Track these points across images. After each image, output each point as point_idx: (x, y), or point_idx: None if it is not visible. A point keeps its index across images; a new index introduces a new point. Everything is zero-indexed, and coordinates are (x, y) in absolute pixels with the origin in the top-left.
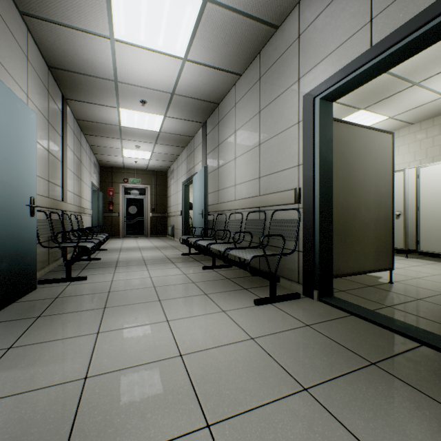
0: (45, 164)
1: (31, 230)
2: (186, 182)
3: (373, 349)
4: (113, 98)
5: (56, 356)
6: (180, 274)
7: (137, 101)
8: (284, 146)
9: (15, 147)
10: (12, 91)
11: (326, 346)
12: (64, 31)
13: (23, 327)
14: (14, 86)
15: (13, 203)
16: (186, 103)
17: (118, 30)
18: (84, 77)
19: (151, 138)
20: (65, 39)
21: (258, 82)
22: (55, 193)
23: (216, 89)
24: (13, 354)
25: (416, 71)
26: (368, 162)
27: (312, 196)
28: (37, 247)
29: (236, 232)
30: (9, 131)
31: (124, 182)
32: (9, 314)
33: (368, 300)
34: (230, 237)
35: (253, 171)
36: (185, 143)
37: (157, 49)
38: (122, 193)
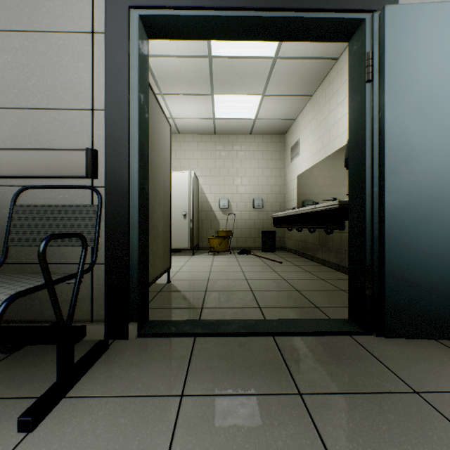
0: None
1: None
2: None
3: (272, 371)
4: None
5: None
6: None
7: None
8: (54, 62)
9: None
10: None
11: (251, 415)
12: None
13: None
14: None
15: None
16: None
17: None
18: None
19: None
20: None
21: None
22: None
23: None
24: None
25: (167, 81)
26: (161, 147)
27: (127, 168)
28: None
29: None
30: None
31: None
32: None
33: (181, 308)
34: None
35: None
36: None
37: None
38: None
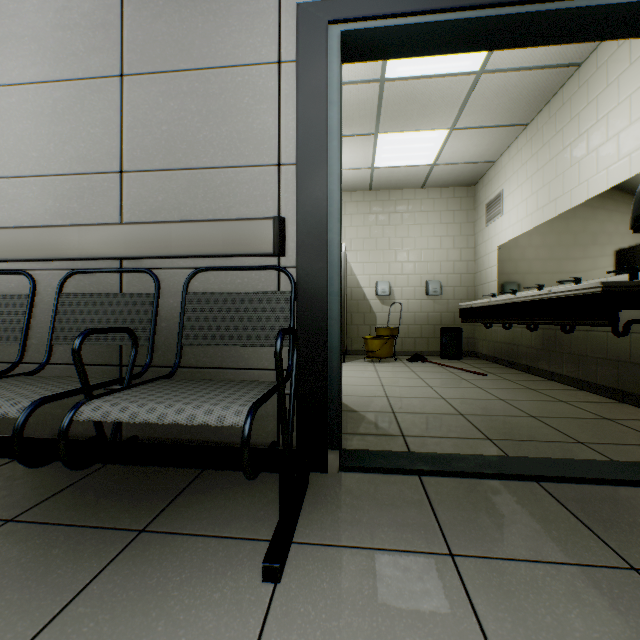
0: None
1: None
2: None
3: (567, 533)
4: None
5: None
6: None
7: None
8: (230, 106)
9: None
10: None
11: (574, 592)
12: None
13: None
14: None
15: None
16: None
17: None
18: None
19: None
20: None
21: None
22: None
23: None
24: None
25: None
26: None
27: (326, 241)
28: None
29: (88, 331)
30: None
31: None
32: None
33: (373, 434)
34: None
35: (92, 147)
36: None
37: None
38: None
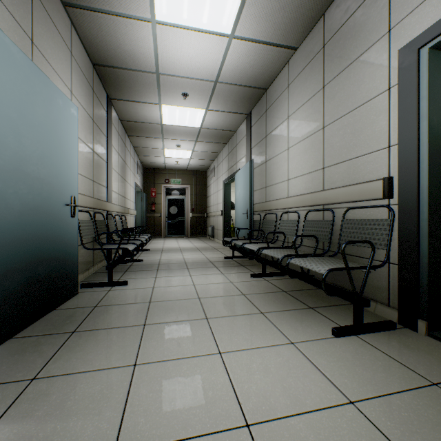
0: (90, 163)
1: (71, 231)
2: (227, 180)
3: None
4: (154, 93)
5: (82, 402)
6: (226, 282)
7: (178, 95)
8: (364, 124)
9: (54, 141)
10: (50, 81)
11: None
12: (105, 19)
13: (55, 346)
14: (56, 80)
15: (52, 202)
16: (230, 92)
17: (160, 9)
18: (126, 72)
19: (192, 136)
20: (107, 29)
21: (320, 51)
22: (100, 193)
23: (265, 71)
24: (34, 391)
25: None
26: None
27: (415, 187)
28: (81, 248)
29: (297, 236)
30: (47, 123)
31: (165, 182)
32: (45, 325)
33: None
34: (281, 240)
35: (314, 161)
36: (226, 139)
37: (201, 27)
38: (163, 193)
